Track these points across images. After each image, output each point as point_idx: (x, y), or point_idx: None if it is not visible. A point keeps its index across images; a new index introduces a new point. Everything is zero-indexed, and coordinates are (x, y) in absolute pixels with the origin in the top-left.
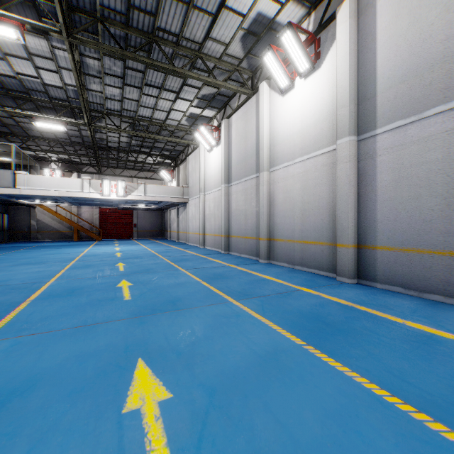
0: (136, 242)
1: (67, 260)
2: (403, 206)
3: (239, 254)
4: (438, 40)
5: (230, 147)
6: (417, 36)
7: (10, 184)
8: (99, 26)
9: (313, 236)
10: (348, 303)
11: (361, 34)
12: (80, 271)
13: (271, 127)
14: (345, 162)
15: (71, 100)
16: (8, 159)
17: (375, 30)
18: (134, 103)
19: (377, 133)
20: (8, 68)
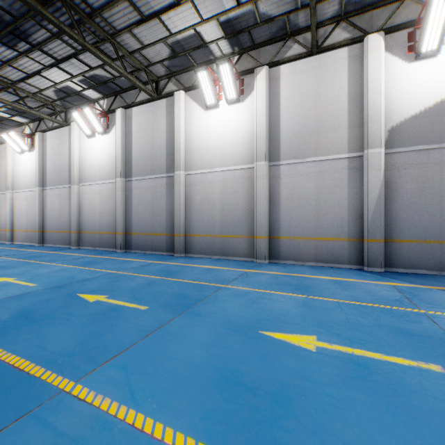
0: None
1: None
2: (141, 214)
3: (54, 245)
4: (150, 149)
5: (45, 158)
6: (144, 143)
7: None
8: None
9: (106, 229)
10: (110, 257)
11: (127, 128)
12: None
13: (80, 155)
14: (119, 191)
15: None
16: None
17: (132, 130)
18: None
19: (133, 180)
20: None
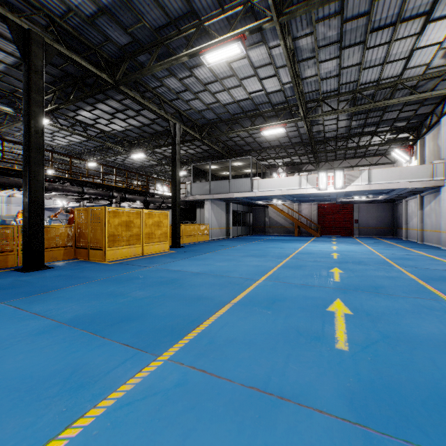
0: (357, 241)
1: (282, 256)
2: None
3: None
4: None
5: None
6: None
7: (249, 189)
8: None
9: None
10: None
11: None
12: (290, 272)
13: None
14: None
15: (288, 100)
16: (249, 170)
17: None
18: (354, 70)
19: None
20: (243, 93)
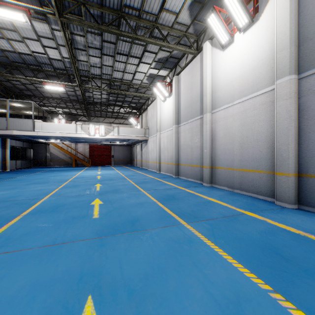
0: (113, 168)
1: (63, 181)
2: None
3: (186, 178)
4: None
5: (180, 97)
6: None
7: (31, 128)
8: (82, 9)
9: (251, 165)
10: (299, 232)
11: None
12: (68, 190)
13: (213, 77)
14: (285, 99)
15: (67, 69)
16: (31, 112)
17: None
18: (110, 69)
19: None
20: (25, 48)
